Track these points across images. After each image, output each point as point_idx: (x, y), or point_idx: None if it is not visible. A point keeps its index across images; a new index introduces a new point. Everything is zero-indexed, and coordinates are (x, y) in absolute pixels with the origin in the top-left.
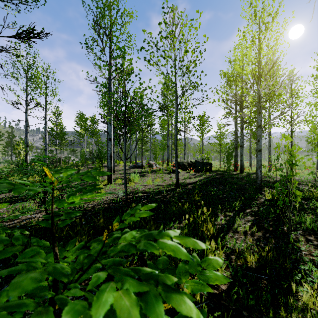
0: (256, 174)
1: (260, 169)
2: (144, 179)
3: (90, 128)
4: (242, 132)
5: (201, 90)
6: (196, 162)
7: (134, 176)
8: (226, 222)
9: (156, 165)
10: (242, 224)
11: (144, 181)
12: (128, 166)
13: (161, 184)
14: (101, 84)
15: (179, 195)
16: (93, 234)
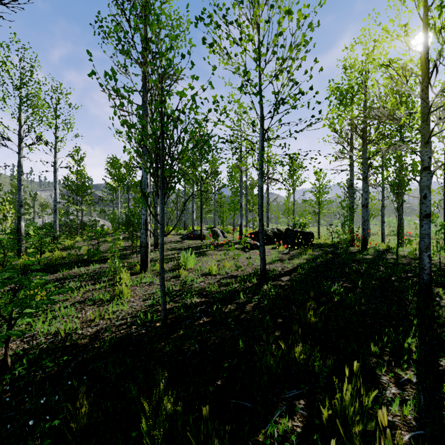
0: (396, 255)
1: (427, 252)
2: (204, 261)
3: (124, 178)
4: (365, 182)
5: (308, 103)
6: (287, 231)
7: (186, 257)
8: (416, 414)
9: (223, 234)
10: None
11: (204, 266)
12: (181, 236)
13: (234, 274)
14: (105, 71)
15: (271, 304)
16: None
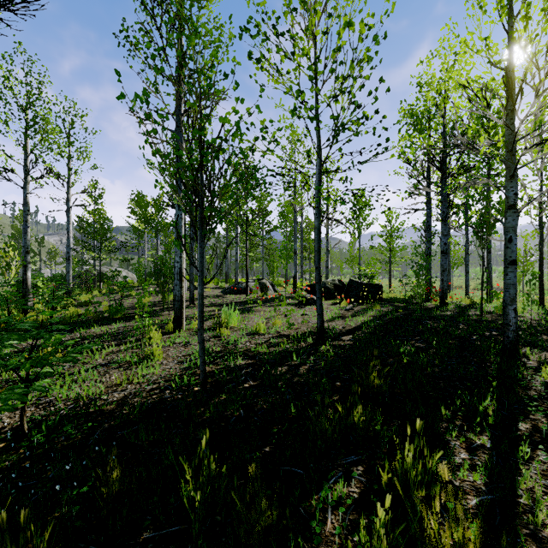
0: (480, 310)
1: (513, 304)
2: (250, 318)
3: (152, 219)
4: (444, 224)
5: (374, 129)
6: (350, 283)
7: (229, 313)
8: (487, 479)
9: (273, 287)
10: (542, 494)
11: (250, 324)
12: (222, 289)
13: (285, 333)
14: (135, 93)
15: (329, 366)
16: (81, 529)
